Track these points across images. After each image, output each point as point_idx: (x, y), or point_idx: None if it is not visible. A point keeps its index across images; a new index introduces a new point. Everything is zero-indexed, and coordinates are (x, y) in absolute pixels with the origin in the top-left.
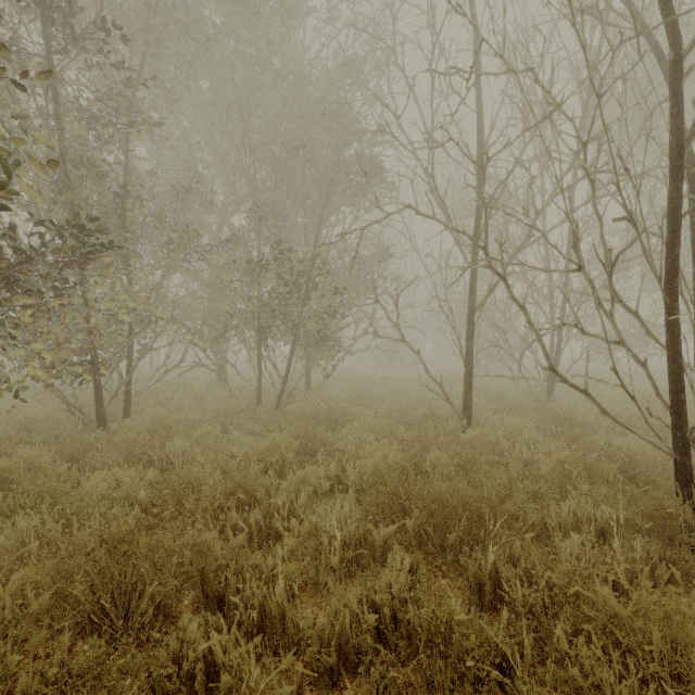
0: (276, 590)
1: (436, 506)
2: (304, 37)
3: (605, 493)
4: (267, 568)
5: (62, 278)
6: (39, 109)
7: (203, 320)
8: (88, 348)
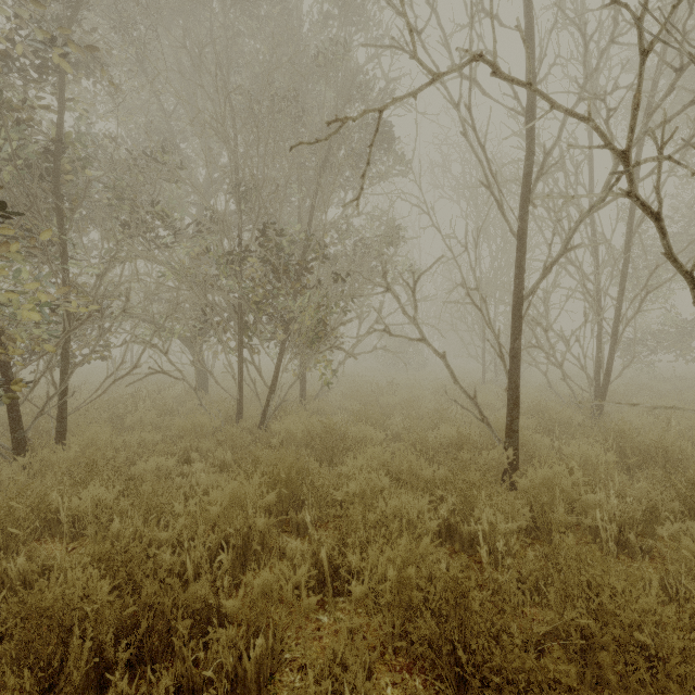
0: None
1: None
2: None
3: None
4: None
5: None
6: None
7: (167, 315)
8: None
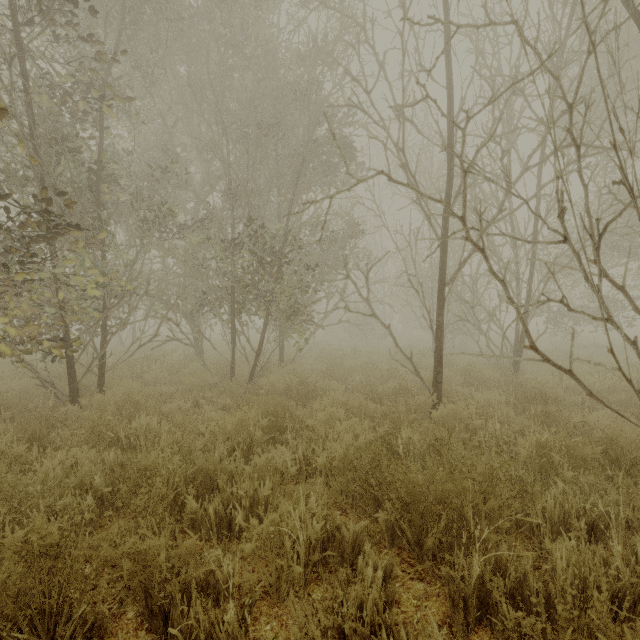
0: (225, 617)
1: (410, 499)
2: (278, 23)
3: (591, 481)
4: (222, 574)
5: (28, 253)
6: (2, 80)
7: (177, 295)
8: (58, 323)
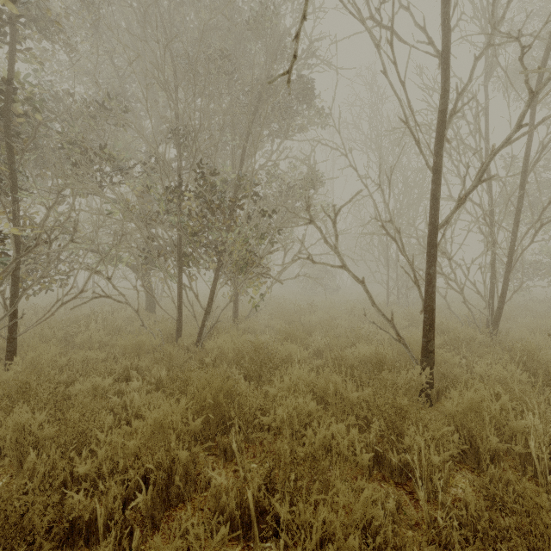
0: None
1: None
2: None
3: None
4: None
5: None
6: None
7: (112, 244)
8: None
